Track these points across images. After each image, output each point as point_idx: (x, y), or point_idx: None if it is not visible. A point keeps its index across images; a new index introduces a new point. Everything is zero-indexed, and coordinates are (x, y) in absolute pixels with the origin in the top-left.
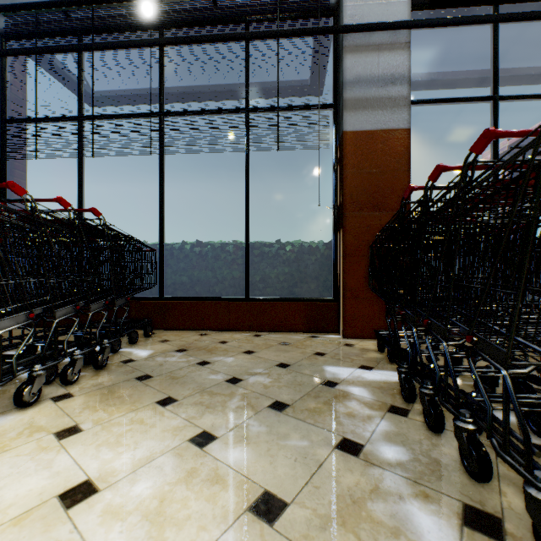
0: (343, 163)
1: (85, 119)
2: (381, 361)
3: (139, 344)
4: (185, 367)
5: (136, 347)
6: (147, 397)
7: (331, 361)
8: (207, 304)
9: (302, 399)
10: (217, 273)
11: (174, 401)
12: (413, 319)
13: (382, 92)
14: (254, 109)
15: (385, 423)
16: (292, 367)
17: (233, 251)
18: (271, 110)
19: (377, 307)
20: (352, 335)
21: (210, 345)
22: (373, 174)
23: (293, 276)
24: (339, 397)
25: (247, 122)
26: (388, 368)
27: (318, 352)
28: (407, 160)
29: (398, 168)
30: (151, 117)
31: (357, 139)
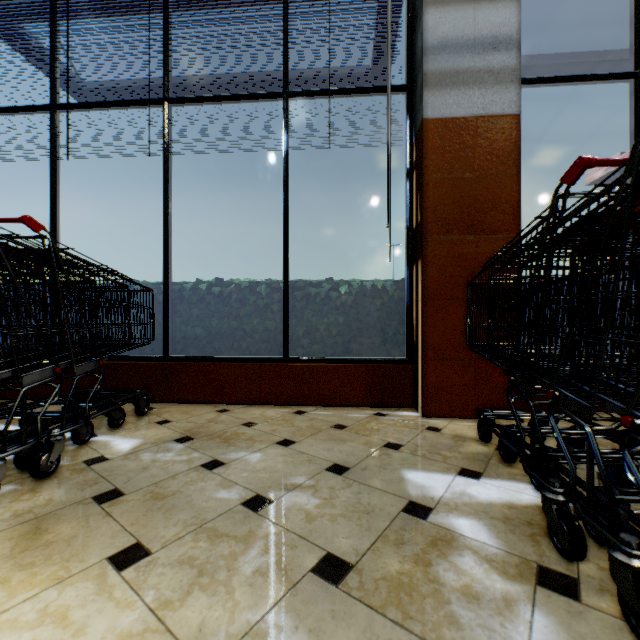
0: (423, 165)
1: (61, 109)
2: (490, 460)
3: (124, 428)
4: (182, 472)
5: (119, 432)
6: (97, 545)
7: (413, 460)
8: (229, 367)
9: (373, 549)
10: (244, 323)
11: (143, 554)
12: (589, 410)
13: (480, 62)
14: (295, 93)
15: (545, 622)
16: (353, 472)
17: (267, 292)
18: (320, 94)
19: (472, 372)
20: (437, 412)
21: (230, 429)
22: (466, 180)
23: (350, 328)
24: (439, 544)
25: (285, 112)
26: (505, 474)
27: (389, 442)
28: (515, 159)
29: (503, 172)
30: (152, 106)
31: (443, 129)
